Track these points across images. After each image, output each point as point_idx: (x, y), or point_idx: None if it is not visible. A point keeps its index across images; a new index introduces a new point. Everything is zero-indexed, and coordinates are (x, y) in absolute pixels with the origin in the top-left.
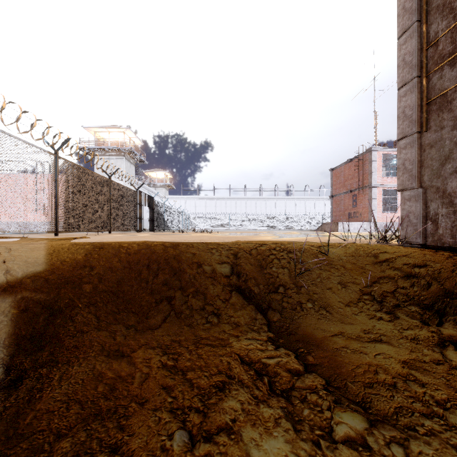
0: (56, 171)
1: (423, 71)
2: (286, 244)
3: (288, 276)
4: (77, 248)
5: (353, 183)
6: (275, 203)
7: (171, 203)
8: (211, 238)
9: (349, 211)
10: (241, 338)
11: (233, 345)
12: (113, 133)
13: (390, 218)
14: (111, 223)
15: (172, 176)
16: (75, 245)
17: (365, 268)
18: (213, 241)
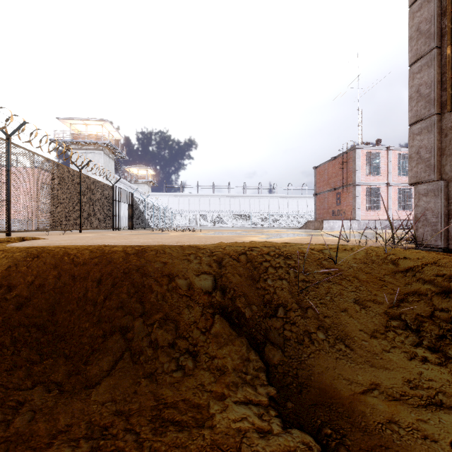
0: (8, 160)
1: (444, 41)
2: (281, 248)
3: (289, 292)
4: (1, 257)
5: (337, 181)
6: (259, 201)
7: (153, 200)
8: (191, 238)
9: (333, 209)
10: (228, 402)
11: (216, 426)
12: (90, 125)
13: (374, 216)
14: (81, 221)
15: (155, 173)
16: (1, 252)
17: (384, 280)
18: (192, 244)
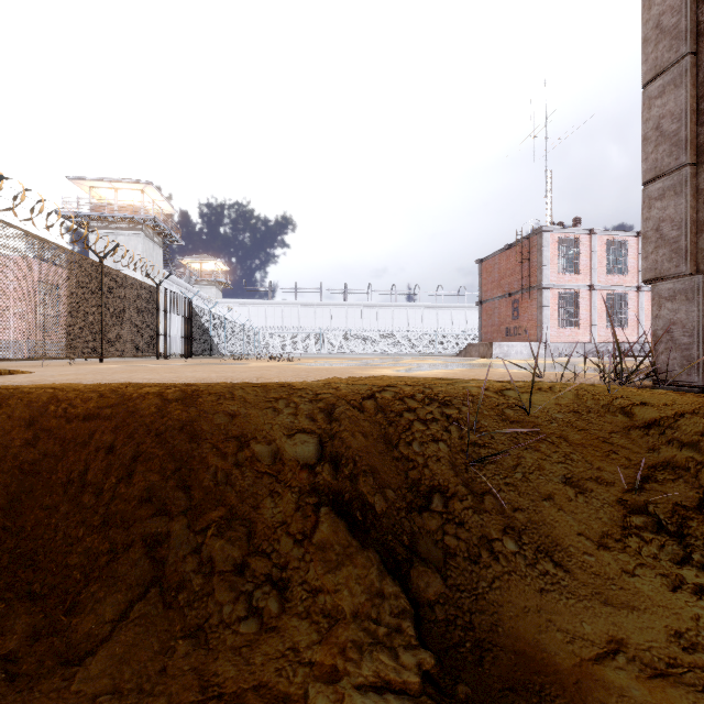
0: None
1: (702, 42)
2: (434, 387)
3: (450, 466)
4: None
5: (514, 283)
6: (393, 313)
7: (225, 312)
8: (282, 371)
9: (507, 326)
10: (345, 690)
11: None
12: (123, 191)
13: (570, 336)
14: (103, 344)
15: (228, 268)
16: None
17: (612, 443)
18: (283, 381)
